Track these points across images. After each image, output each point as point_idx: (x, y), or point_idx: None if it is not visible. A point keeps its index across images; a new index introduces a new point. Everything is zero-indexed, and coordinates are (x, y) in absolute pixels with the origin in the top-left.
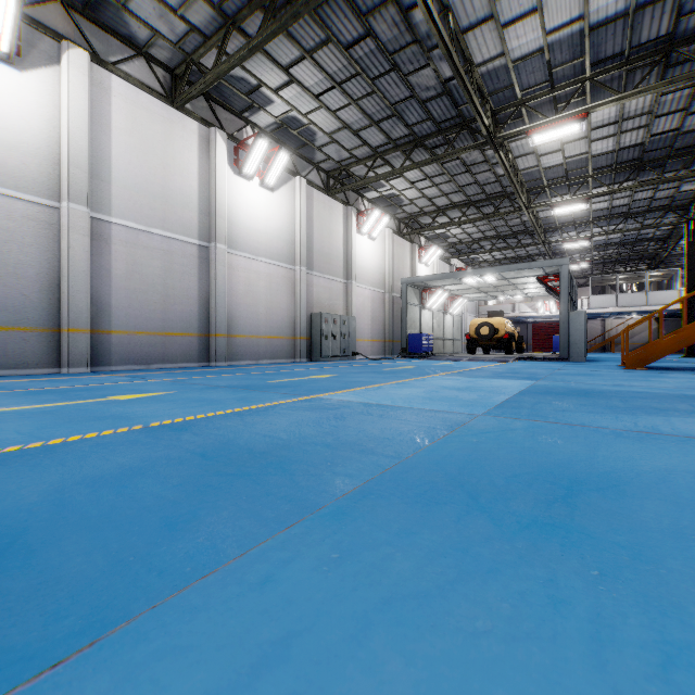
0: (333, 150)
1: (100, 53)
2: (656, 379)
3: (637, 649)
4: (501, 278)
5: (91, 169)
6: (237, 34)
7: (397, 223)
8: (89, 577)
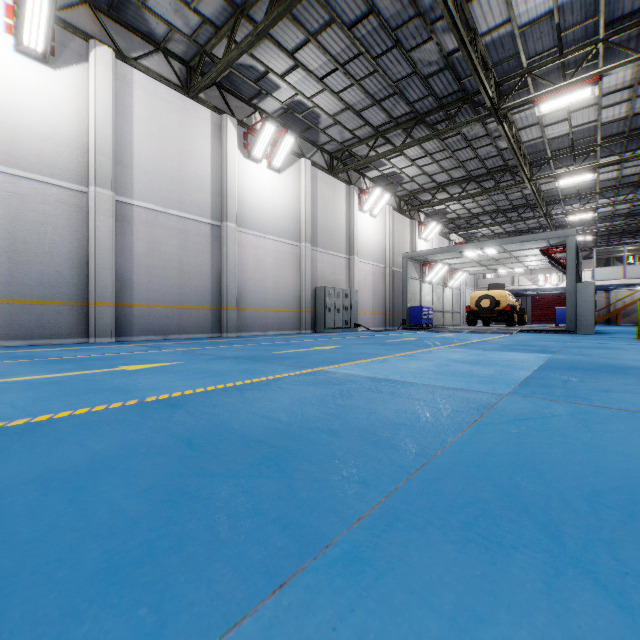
0: (336, 131)
1: (123, 50)
2: None
3: None
4: (502, 251)
5: (115, 157)
6: (245, 22)
7: (398, 200)
8: None
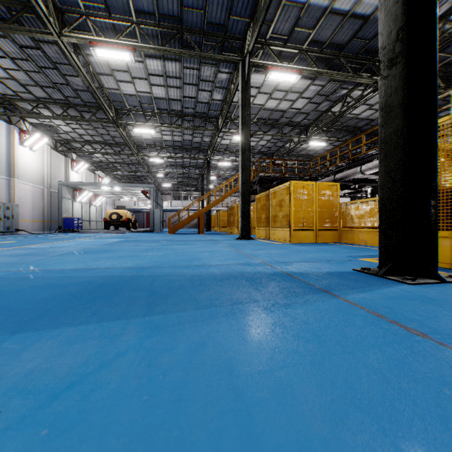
0: (1, 86)
1: None
2: (169, 237)
3: (101, 255)
4: (123, 189)
5: None
6: None
7: (55, 142)
8: (17, 261)
